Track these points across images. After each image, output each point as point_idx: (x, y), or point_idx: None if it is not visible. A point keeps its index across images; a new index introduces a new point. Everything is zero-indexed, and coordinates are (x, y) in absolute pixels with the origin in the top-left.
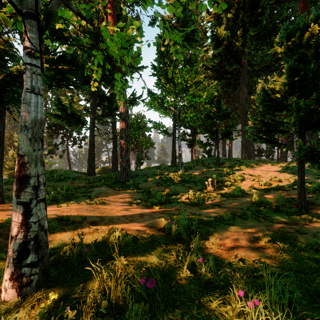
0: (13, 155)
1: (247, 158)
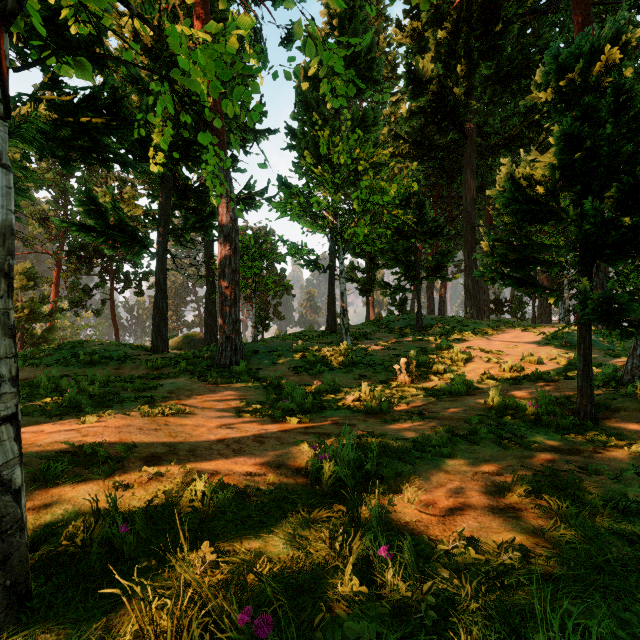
0: None
1: (475, 317)
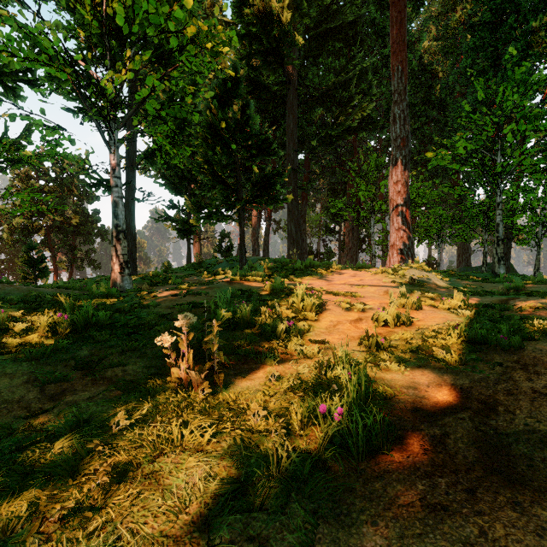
0: None
1: None
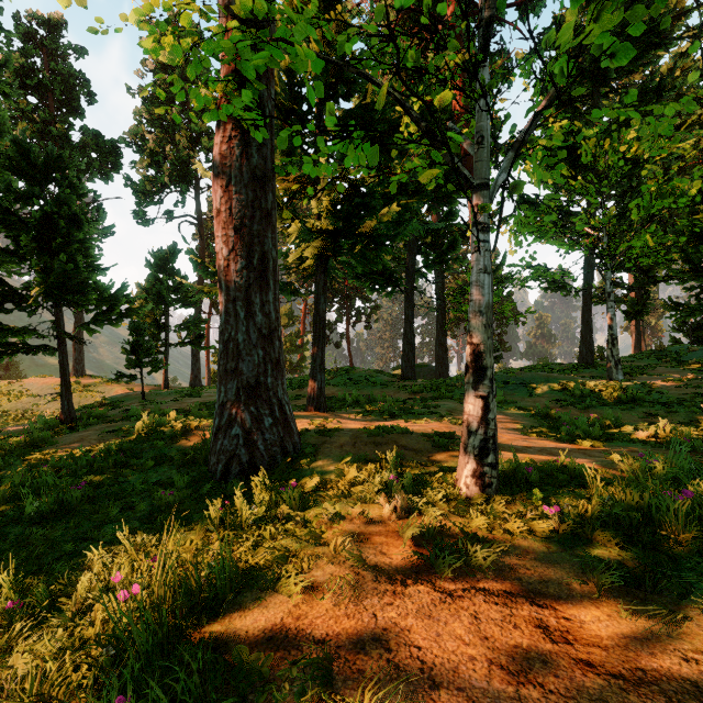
0: None
1: None
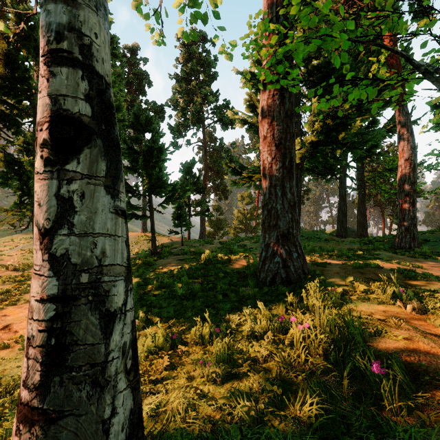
0: (237, 215)
1: None
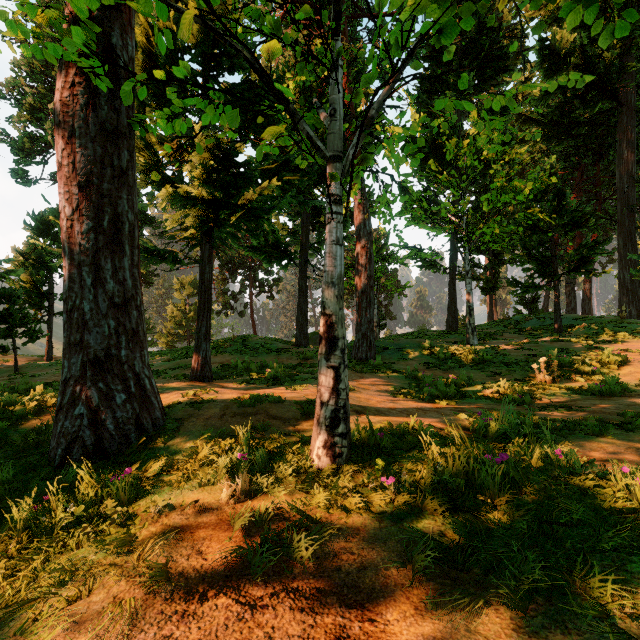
0: (172, 313)
1: (634, 316)
